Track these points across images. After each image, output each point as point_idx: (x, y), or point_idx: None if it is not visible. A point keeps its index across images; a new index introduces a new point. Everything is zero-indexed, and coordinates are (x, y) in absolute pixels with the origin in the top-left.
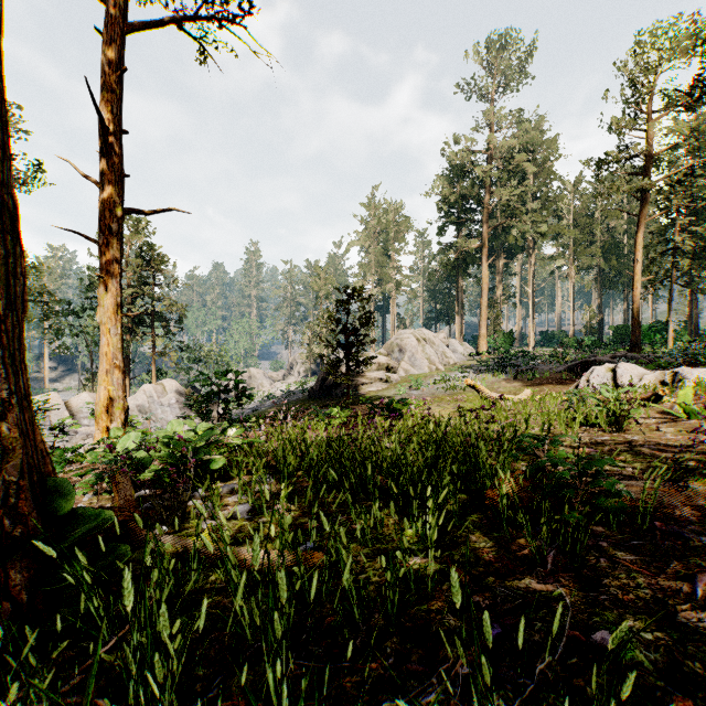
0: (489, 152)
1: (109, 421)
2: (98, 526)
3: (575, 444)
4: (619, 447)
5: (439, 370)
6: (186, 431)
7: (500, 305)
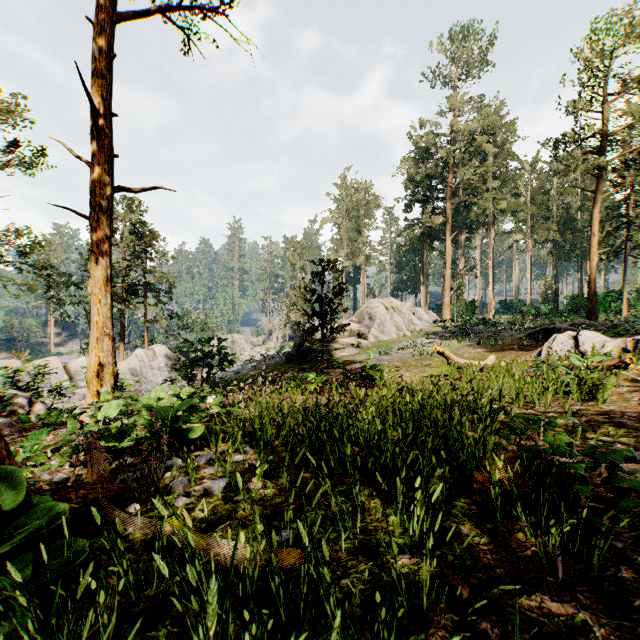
0: (452, 135)
1: (100, 386)
2: (49, 524)
3: (550, 413)
4: (596, 418)
5: (406, 336)
6: (171, 396)
7: (462, 276)
